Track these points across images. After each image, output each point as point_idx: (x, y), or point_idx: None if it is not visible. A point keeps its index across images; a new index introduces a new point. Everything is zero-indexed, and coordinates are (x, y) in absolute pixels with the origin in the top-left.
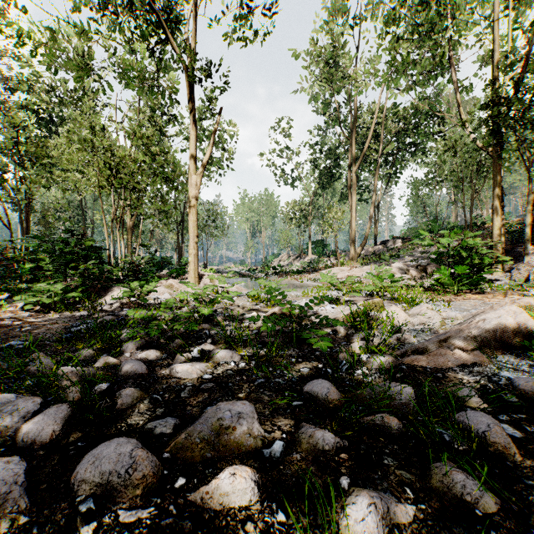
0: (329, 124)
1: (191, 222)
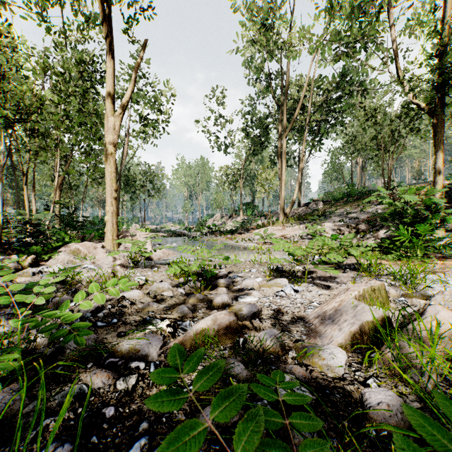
0: (259, 97)
1: (108, 173)
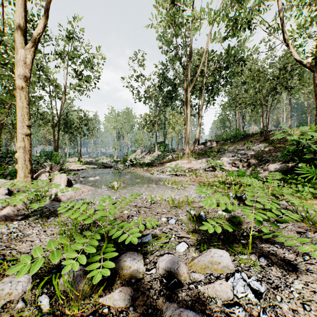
0: (169, 63)
1: (18, 108)
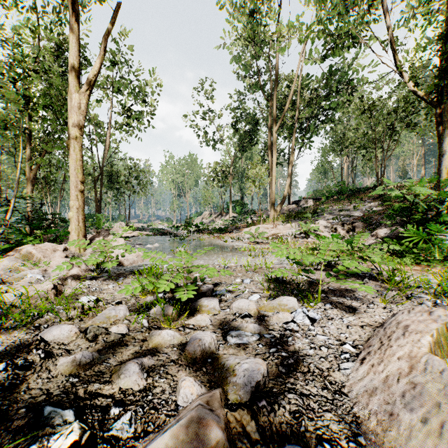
0: (249, 92)
1: (72, 161)
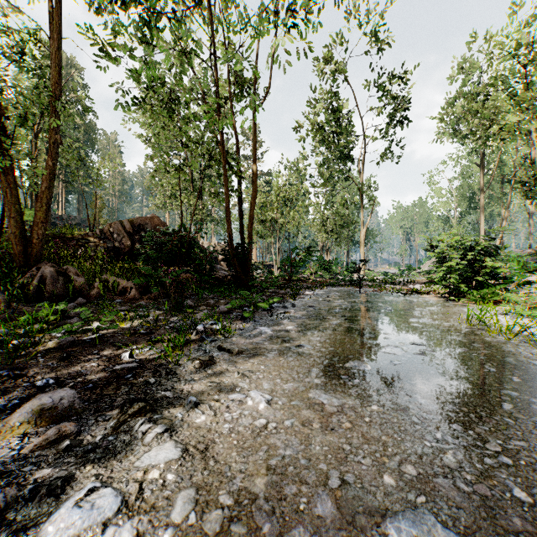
0: None
1: (361, 250)
